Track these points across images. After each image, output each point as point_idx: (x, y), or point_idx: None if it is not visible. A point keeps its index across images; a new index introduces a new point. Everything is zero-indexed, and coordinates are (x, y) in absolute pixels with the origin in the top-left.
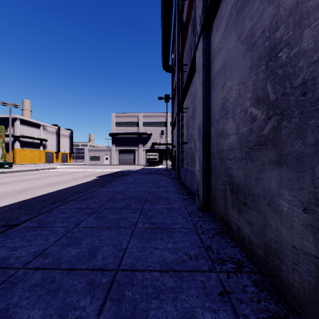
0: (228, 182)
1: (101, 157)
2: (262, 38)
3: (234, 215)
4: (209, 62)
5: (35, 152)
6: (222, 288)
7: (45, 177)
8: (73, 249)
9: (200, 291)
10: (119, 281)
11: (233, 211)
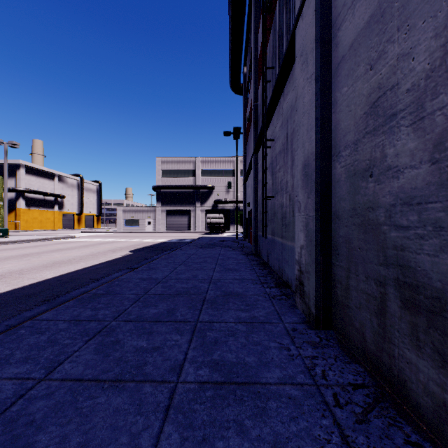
0: (395, 281)
1: (141, 220)
2: None
3: (422, 367)
4: (329, 32)
5: (47, 214)
6: None
7: (50, 252)
8: None
9: None
10: None
11: (415, 354)
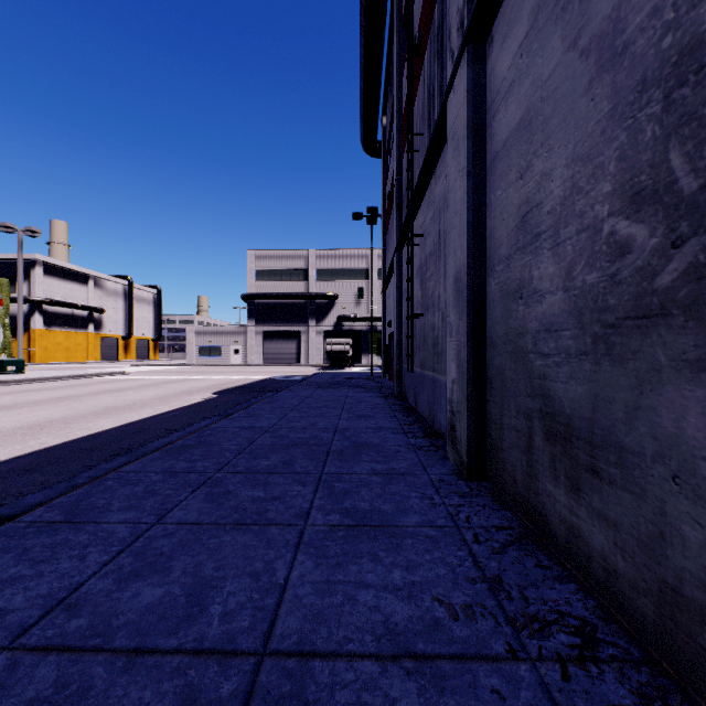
0: (539, 412)
1: (224, 348)
2: (651, 30)
3: (558, 496)
4: (483, 119)
5: (77, 338)
6: None
7: (96, 394)
8: (148, 587)
9: None
10: (269, 692)
11: (553, 485)
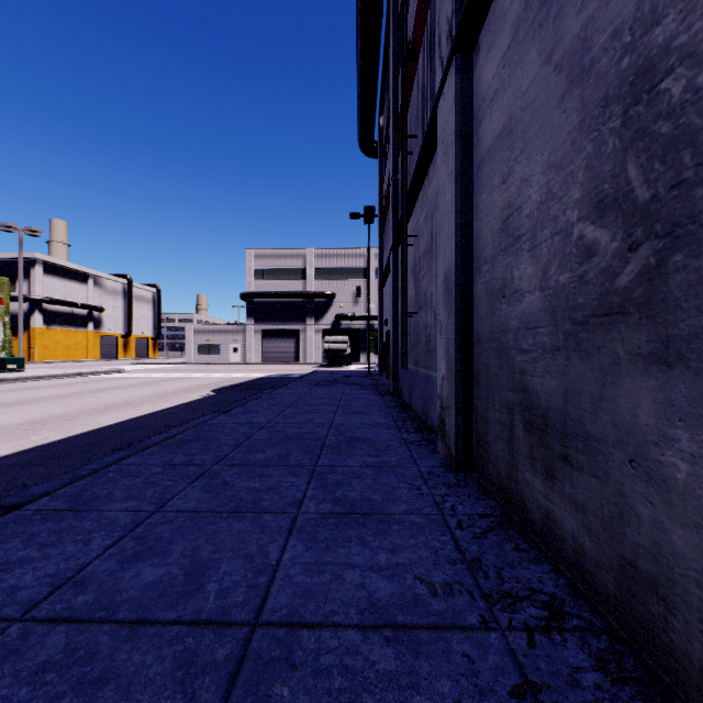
0: (519, 405)
1: (223, 346)
2: (613, 51)
3: (535, 484)
4: (471, 125)
5: (76, 336)
6: (519, 675)
7: (96, 392)
8: (148, 568)
9: (464, 685)
10: (259, 656)
11: (531, 473)
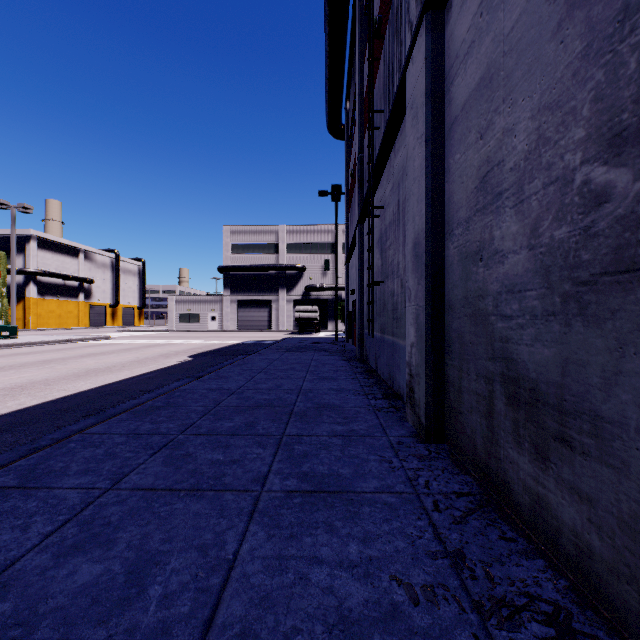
0: (501, 376)
1: (202, 315)
2: None
3: (522, 464)
4: (442, 85)
5: (68, 306)
6: None
7: (80, 357)
8: (86, 563)
9: None
10: None
11: (516, 451)
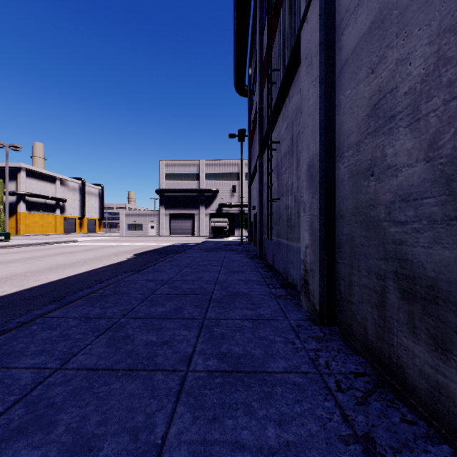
0: (394, 273)
1: (144, 224)
2: None
3: (418, 352)
4: (333, 37)
5: (48, 218)
6: None
7: (54, 255)
8: (25, 449)
9: None
10: None
11: (412, 340)
